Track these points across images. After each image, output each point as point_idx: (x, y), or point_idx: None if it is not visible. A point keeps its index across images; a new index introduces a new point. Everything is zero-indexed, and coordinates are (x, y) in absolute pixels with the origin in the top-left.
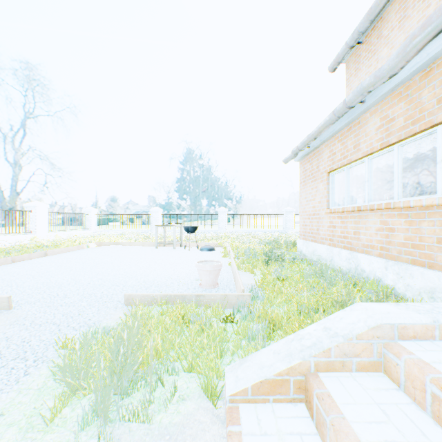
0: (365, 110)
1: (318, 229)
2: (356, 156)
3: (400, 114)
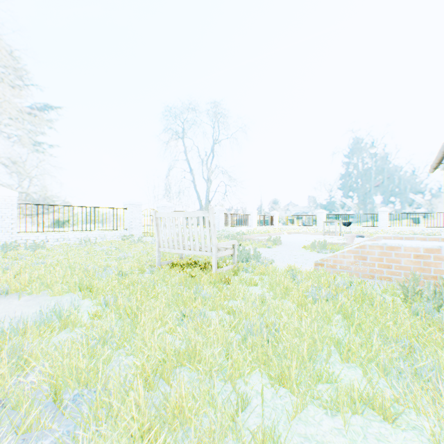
0: None
1: None
2: None
3: None
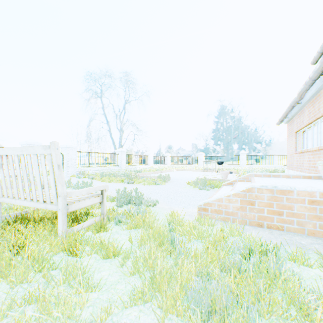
0: (303, 106)
1: (292, 163)
2: (302, 126)
3: (311, 111)
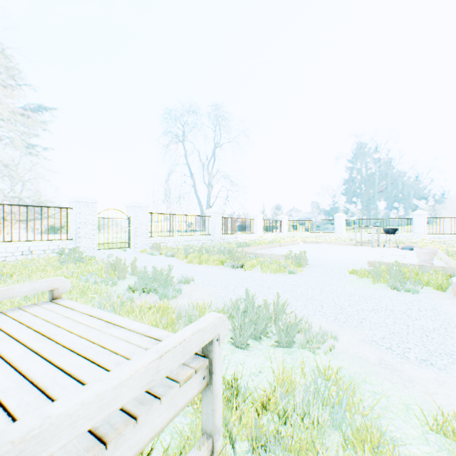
0: None
1: None
2: None
3: None
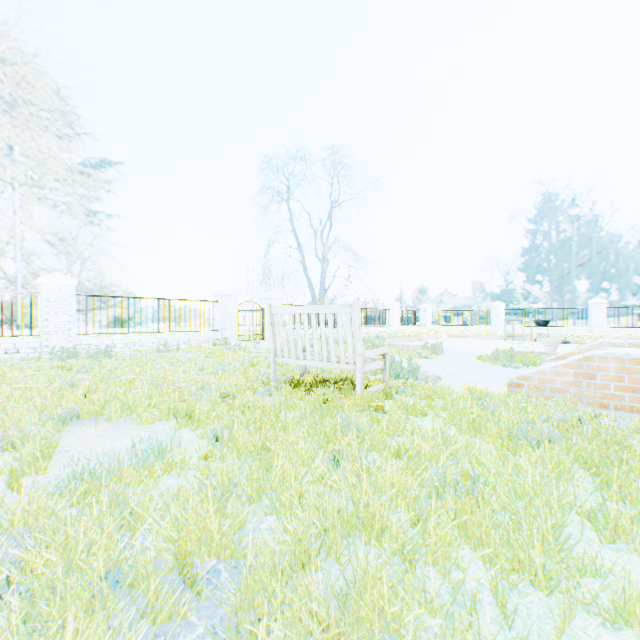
0: None
1: None
2: None
3: None
